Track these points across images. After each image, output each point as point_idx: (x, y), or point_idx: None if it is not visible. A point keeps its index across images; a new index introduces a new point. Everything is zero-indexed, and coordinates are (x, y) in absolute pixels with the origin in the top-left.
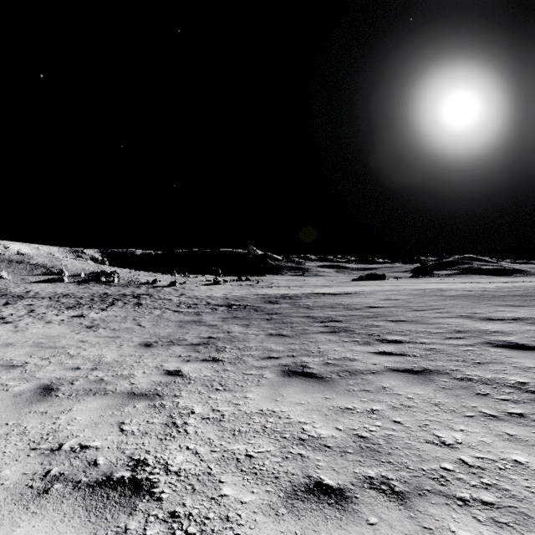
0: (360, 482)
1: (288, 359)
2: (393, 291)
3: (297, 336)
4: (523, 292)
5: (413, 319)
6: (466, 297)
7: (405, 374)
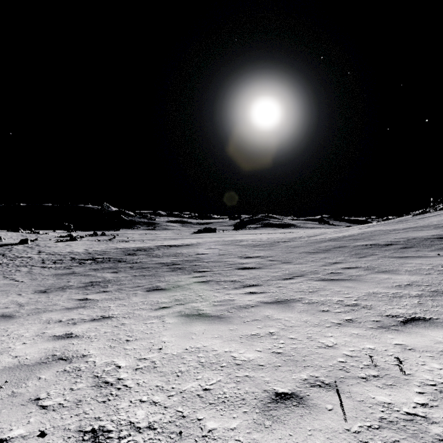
0: (174, 305)
1: (149, 285)
2: (215, 242)
3: (153, 275)
4: (272, 242)
5: (216, 260)
6: (248, 245)
7: (200, 283)
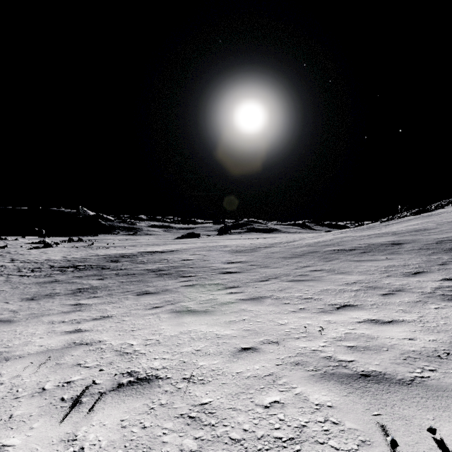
0: (165, 305)
1: (139, 290)
2: (200, 248)
3: (140, 280)
4: (254, 248)
5: (201, 265)
6: (231, 251)
7: (186, 286)
